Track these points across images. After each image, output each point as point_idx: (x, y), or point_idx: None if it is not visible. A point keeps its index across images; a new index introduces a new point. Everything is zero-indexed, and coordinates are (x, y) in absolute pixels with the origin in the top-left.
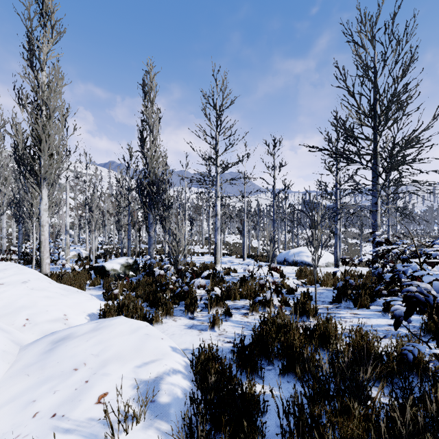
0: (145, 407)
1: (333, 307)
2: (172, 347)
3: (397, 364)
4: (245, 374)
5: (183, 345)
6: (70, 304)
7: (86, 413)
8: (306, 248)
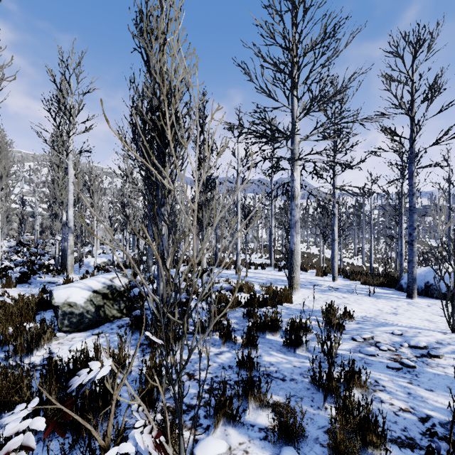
0: None
1: None
2: None
3: None
4: None
5: None
6: None
7: None
8: None
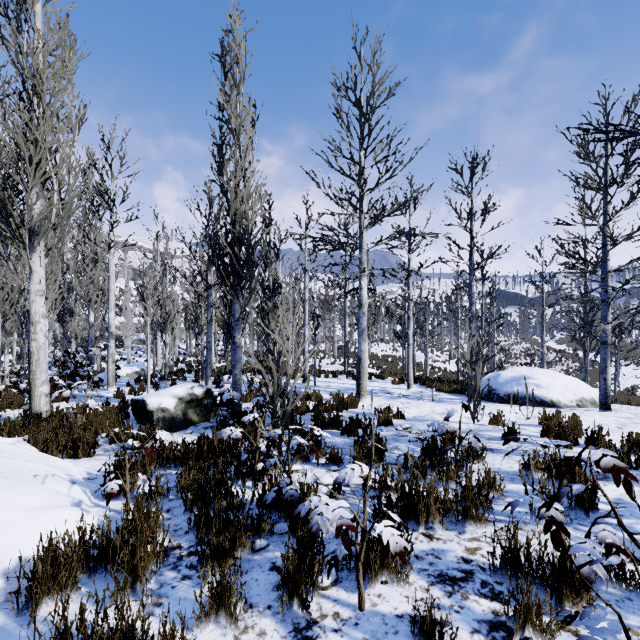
0: None
1: None
2: None
3: None
4: None
5: None
6: None
7: None
8: (530, 369)
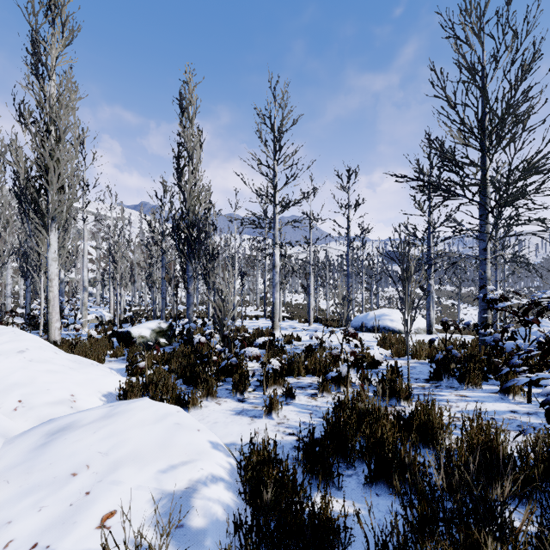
0: (167, 537)
1: (430, 387)
2: (212, 442)
3: (545, 474)
4: (315, 481)
5: (229, 438)
6: (80, 381)
7: (81, 544)
8: (389, 310)
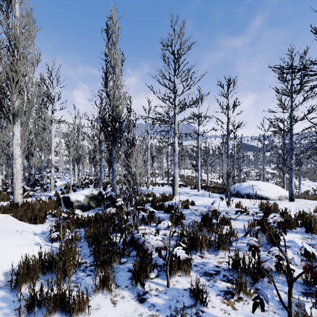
0: None
1: None
2: None
3: None
4: None
5: None
6: None
7: None
8: (256, 182)
